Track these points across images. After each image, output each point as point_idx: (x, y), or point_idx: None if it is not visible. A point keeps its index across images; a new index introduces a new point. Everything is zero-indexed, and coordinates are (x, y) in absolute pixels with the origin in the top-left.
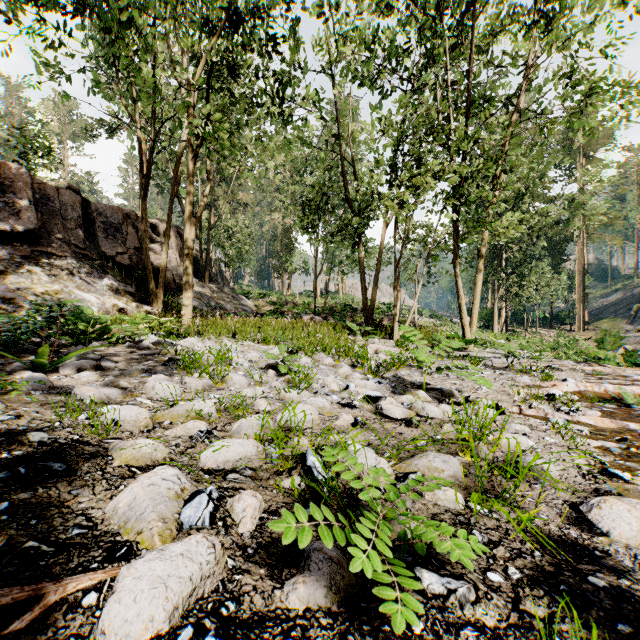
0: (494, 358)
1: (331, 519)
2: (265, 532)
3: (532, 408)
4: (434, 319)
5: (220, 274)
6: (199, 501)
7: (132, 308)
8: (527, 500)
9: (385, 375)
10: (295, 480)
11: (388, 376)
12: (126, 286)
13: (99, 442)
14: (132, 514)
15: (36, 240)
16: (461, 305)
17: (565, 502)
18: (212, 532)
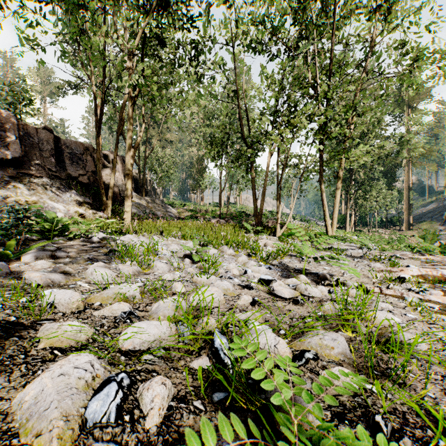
0: (351, 249)
1: (242, 434)
2: (172, 425)
3: (389, 289)
4: (304, 222)
5: (153, 190)
6: (107, 392)
7: (89, 214)
8: (410, 376)
9: (273, 262)
10: (203, 361)
11: (275, 263)
12: (85, 198)
13: (32, 323)
14: (36, 410)
15: (20, 165)
16: (325, 211)
17: (443, 377)
18: (117, 429)
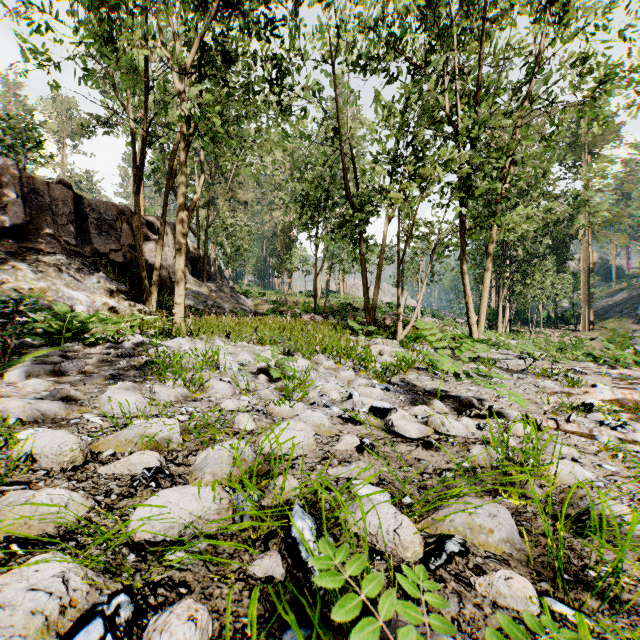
0: (507, 360)
1: None
2: None
3: (570, 422)
4: (437, 319)
5: (219, 273)
6: None
7: (124, 307)
8: (623, 582)
9: (392, 380)
10: (272, 562)
11: (395, 381)
12: (119, 284)
13: None
14: None
15: (24, 236)
16: (468, 303)
17: None
18: None
